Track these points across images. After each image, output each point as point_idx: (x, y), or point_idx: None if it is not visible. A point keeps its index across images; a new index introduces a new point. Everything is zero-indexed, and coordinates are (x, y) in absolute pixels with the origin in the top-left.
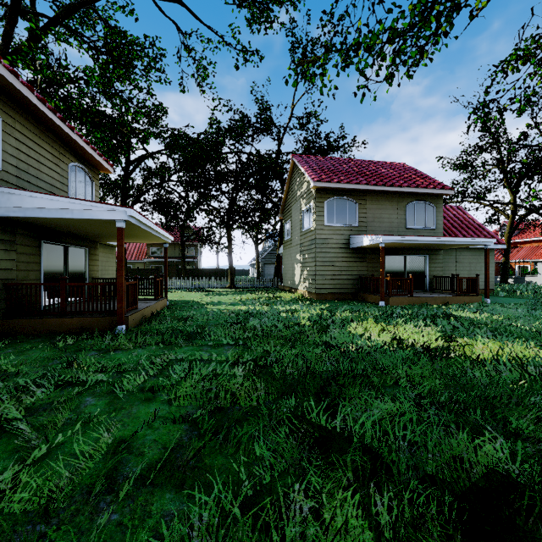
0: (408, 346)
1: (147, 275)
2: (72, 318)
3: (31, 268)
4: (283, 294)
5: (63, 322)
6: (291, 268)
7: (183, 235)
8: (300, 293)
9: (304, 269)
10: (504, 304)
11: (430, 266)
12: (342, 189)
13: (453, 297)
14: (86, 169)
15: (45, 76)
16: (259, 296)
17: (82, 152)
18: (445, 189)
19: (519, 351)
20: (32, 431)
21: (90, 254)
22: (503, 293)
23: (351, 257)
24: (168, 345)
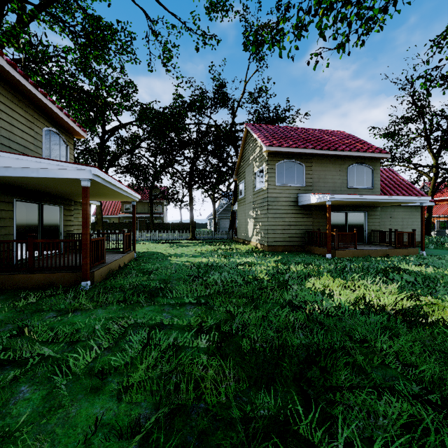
0: (377, 309)
1: (121, 228)
2: (39, 274)
3: (3, 224)
4: (238, 246)
5: (30, 277)
6: (245, 223)
7: (151, 194)
8: (253, 245)
9: (256, 224)
10: (440, 256)
11: (369, 221)
12: (291, 153)
13: (392, 250)
14: (61, 134)
15: (27, 53)
16: (217, 248)
17: (56, 117)
18: (382, 153)
19: None
20: None
21: (64, 211)
22: (433, 245)
23: (298, 214)
24: (130, 304)
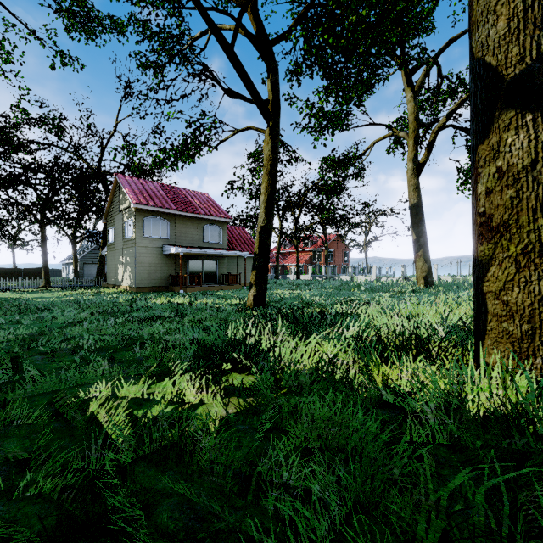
0: (171, 303)
1: None
2: None
3: None
4: (107, 290)
5: None
6: (115, 268)
7: None
8: (123, 288)
9: (126, 269)
10: None
11: (219, 267)
12: (157, 211)
13: (226, 286)
14: None
15: None
16: (83, 292)
17: None
18: (227, 218)
19: (216, 301)
20: (4, 325)
21: None
22: None
23: (164, 261)
24: (26, 314)
